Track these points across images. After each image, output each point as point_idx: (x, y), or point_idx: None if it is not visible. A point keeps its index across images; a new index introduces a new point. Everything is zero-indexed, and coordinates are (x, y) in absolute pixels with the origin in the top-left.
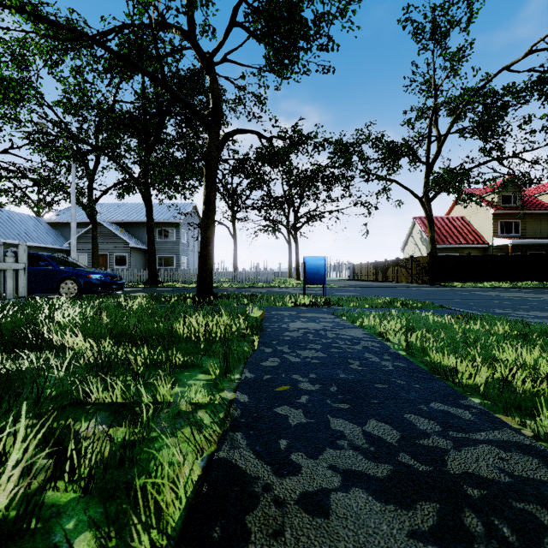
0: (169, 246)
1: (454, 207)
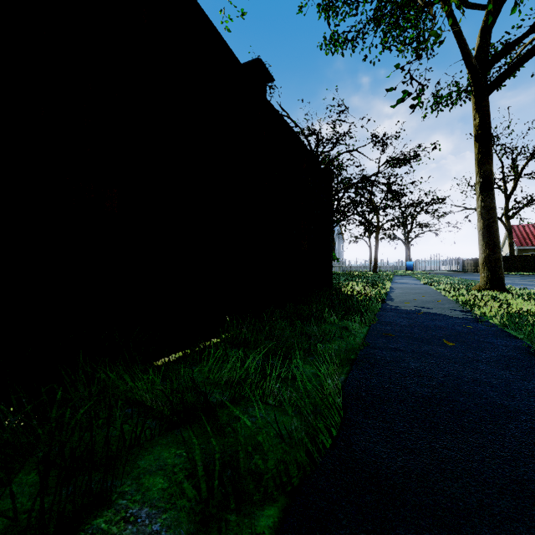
0: None
1: None
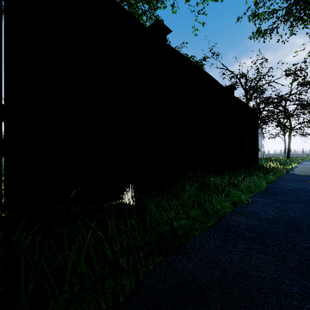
0: None
1: None
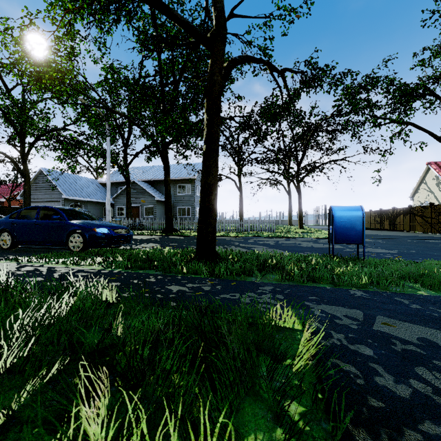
0: (186, 198)
1: None
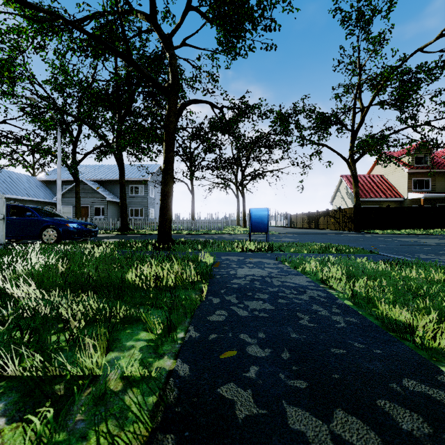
0: (139, 199)
1: (374, 167)
